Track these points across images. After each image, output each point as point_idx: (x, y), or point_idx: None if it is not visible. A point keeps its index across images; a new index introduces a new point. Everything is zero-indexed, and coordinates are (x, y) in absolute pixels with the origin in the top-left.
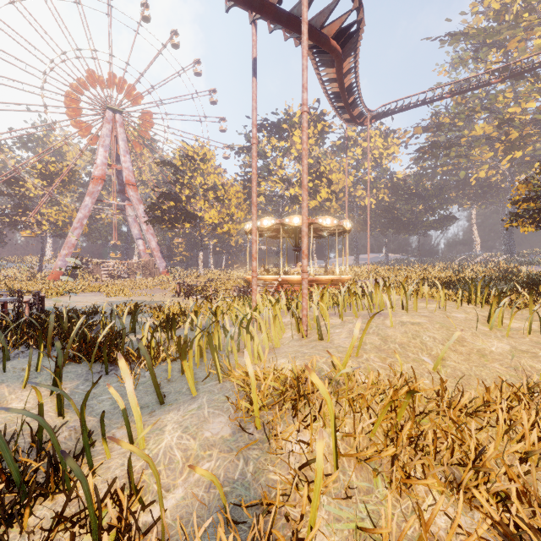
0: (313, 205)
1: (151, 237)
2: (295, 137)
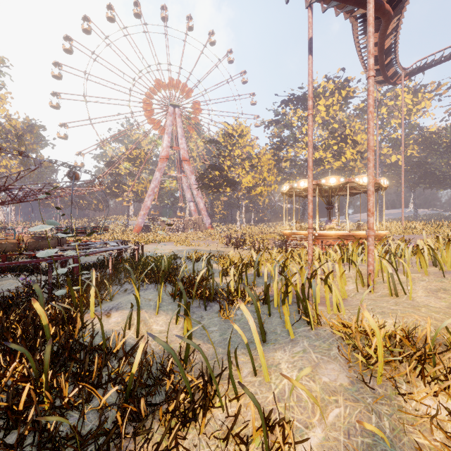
0: (337, 166)
1: (200, 200)
2: (320, 106)
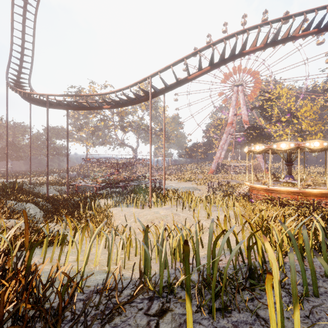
0: None
1: None
2: None
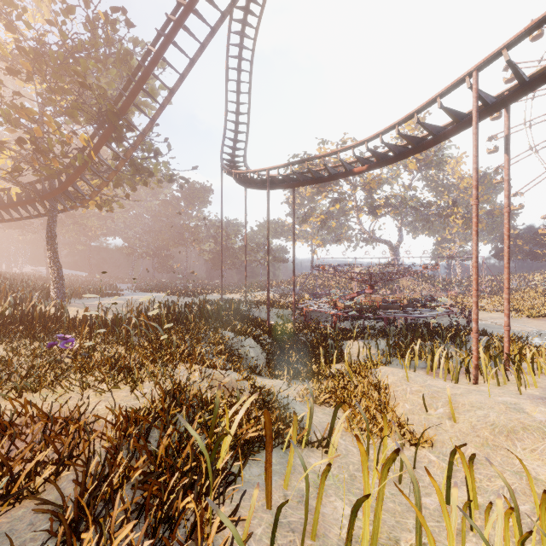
0: None
1: None
2: None
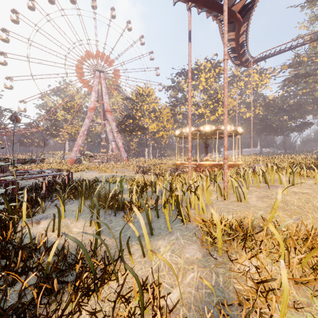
0: (212, 119)
1: (119, 140)
2: (201, 78)
